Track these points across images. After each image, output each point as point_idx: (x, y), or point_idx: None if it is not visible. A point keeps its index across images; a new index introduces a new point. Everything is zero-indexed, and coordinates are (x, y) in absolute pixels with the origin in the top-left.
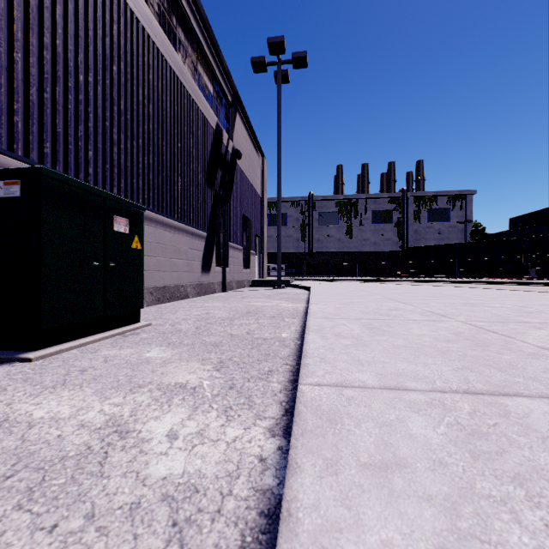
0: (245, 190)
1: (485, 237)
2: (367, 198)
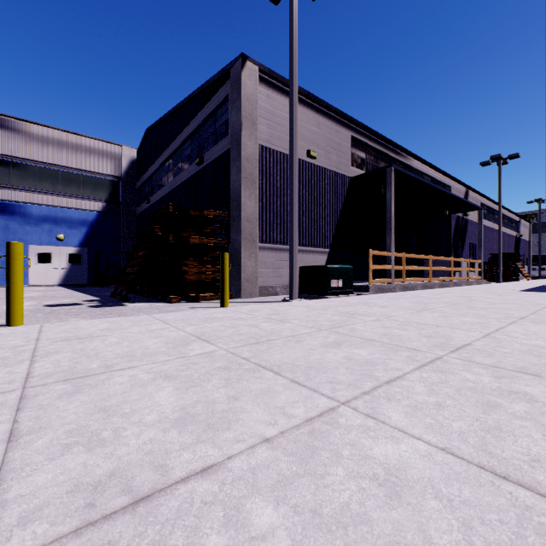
0: (522, 244)
1: None
2: None
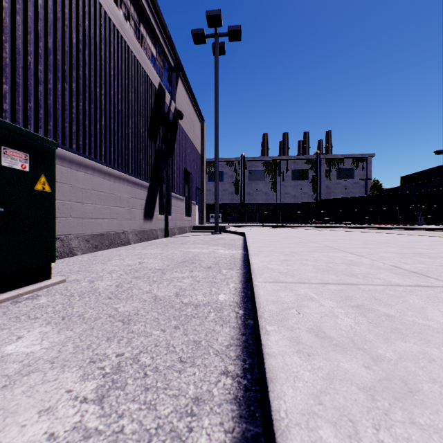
0: (187, 148)
1: (381, 191)
2: (288, 159)
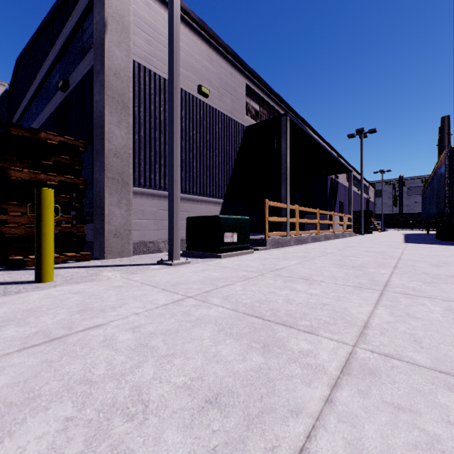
0: (370, 205)
1: None
2: None
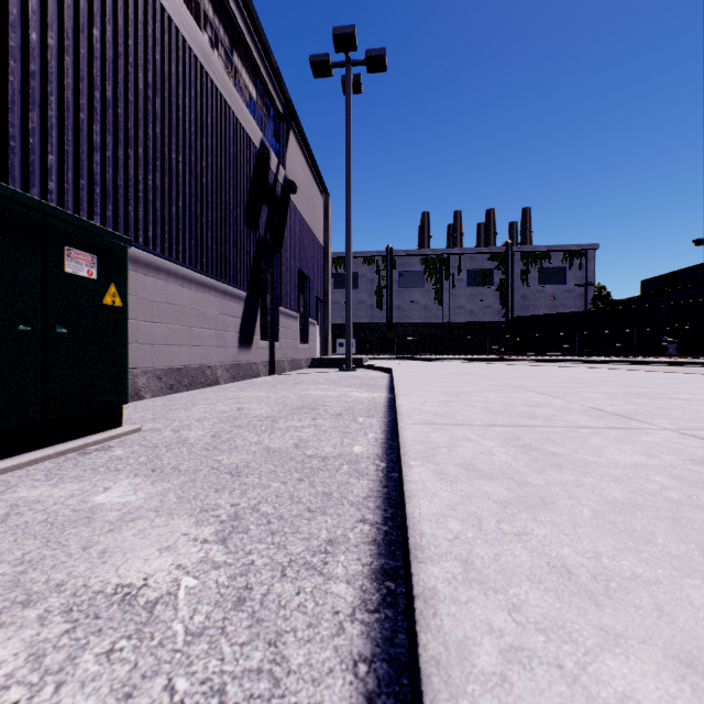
0: (302, 237)
1: (610, 304)
2: (461, 254)
